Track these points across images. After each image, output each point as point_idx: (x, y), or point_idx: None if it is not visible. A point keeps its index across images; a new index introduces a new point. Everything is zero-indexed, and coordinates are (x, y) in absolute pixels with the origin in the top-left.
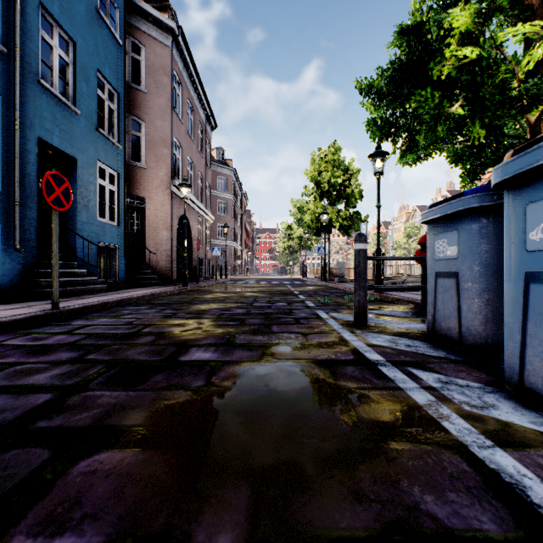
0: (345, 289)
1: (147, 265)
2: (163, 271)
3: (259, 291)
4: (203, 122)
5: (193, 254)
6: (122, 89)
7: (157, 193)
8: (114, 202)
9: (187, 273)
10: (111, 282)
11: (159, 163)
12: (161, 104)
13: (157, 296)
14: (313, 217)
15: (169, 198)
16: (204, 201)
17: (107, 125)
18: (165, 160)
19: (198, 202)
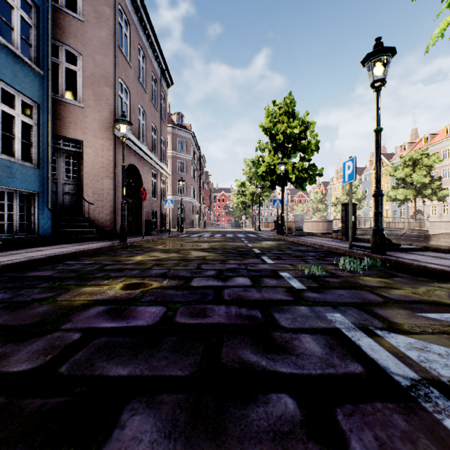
0: (314, 246)
1: (84, 218)
2: (104, 224)
3: (210, 248)
4: (157, 75)
5: (146, 206)
6: (45, 4)
7: (97, 137)
8: (32, 139)
9: (125, 226)
10: (24, 237)
11: (100, 103)
12: (102, 37)
13: (64, 258)
14: (268, 169)
15: (111, 143)
16: (158, 154)
17: (18, 40)
18: (106, 100)
19: (151, 153)
